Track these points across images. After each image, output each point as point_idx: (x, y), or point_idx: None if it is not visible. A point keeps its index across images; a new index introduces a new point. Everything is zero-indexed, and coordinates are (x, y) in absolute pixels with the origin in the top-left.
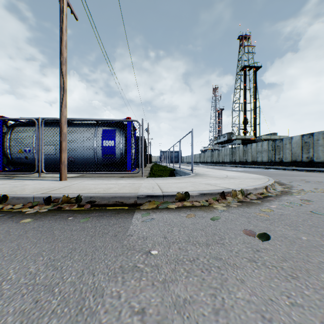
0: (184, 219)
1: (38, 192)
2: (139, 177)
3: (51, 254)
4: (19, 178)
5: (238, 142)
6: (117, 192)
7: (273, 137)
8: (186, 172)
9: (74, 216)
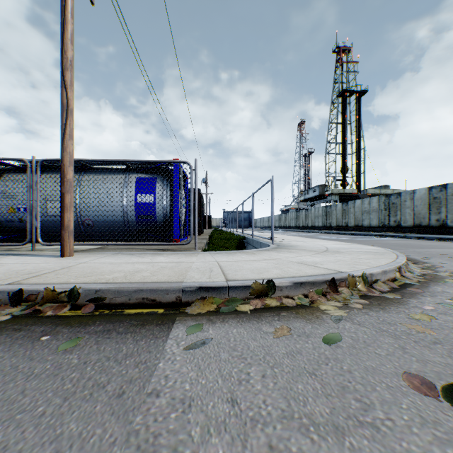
0: (269, 341)
1: (6, 281)
2: (190, 250)
3: None
4: (1, 252)
5: (334, 198)
6: (147, 281)
7: (384, 191)
8: (262, 242)
9: (53, 334)
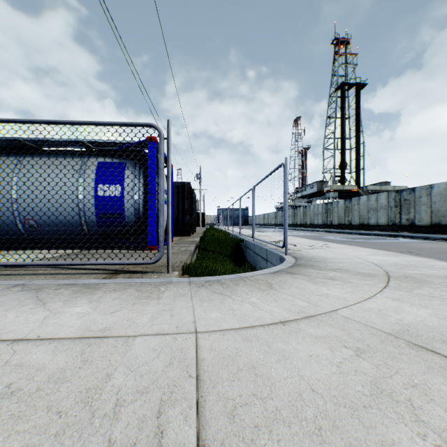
0: None
1: None
2: (159, 274)
3: None
4: None
5: (333, 194)
6: None
7: (385, 188)
8: (268, 249)
9: None
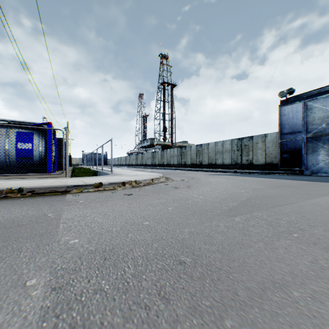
0: (97, 194)
1: None
2: (63, 177)
3: (29, 206)
4: None
5: (158, 147)
6: (51, 185)
7: (185, 144)
8: (107, 173)
9: (24, 198)
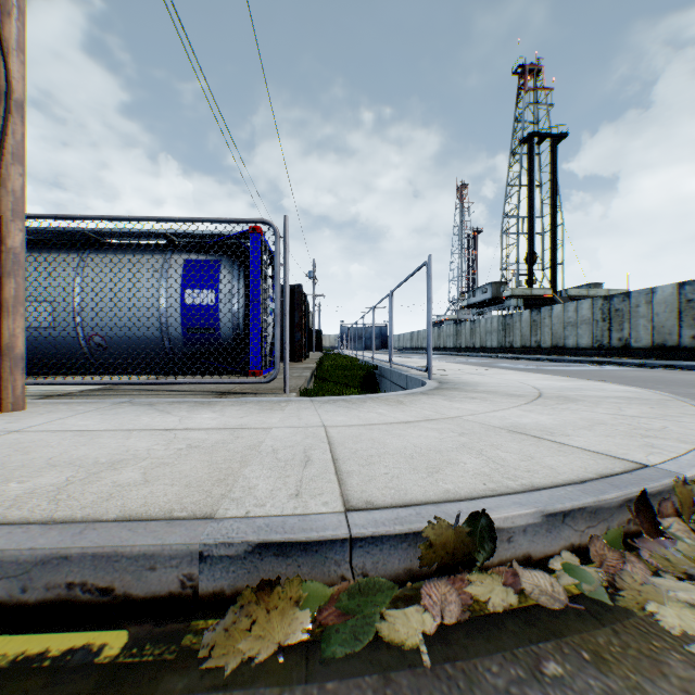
0: None
1: None
2: (275, 394)
3: None
4: None
5: (515, 302)
6: (106, 511)
7: (594, 292)
8: (409, 375)
9: None
